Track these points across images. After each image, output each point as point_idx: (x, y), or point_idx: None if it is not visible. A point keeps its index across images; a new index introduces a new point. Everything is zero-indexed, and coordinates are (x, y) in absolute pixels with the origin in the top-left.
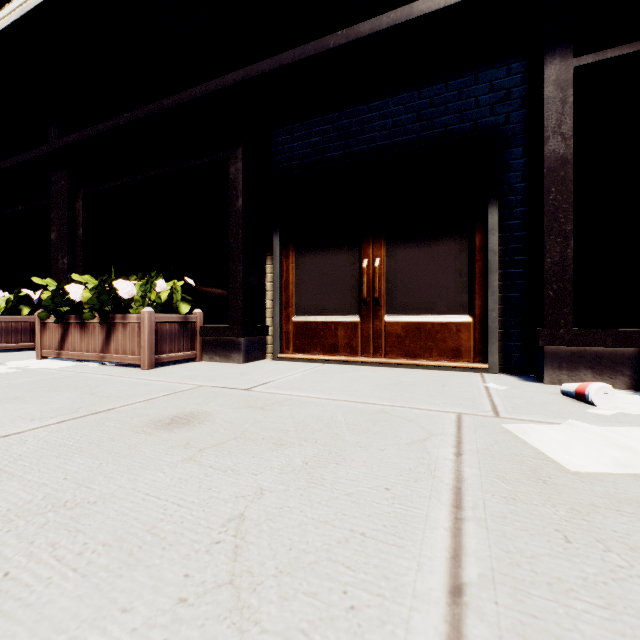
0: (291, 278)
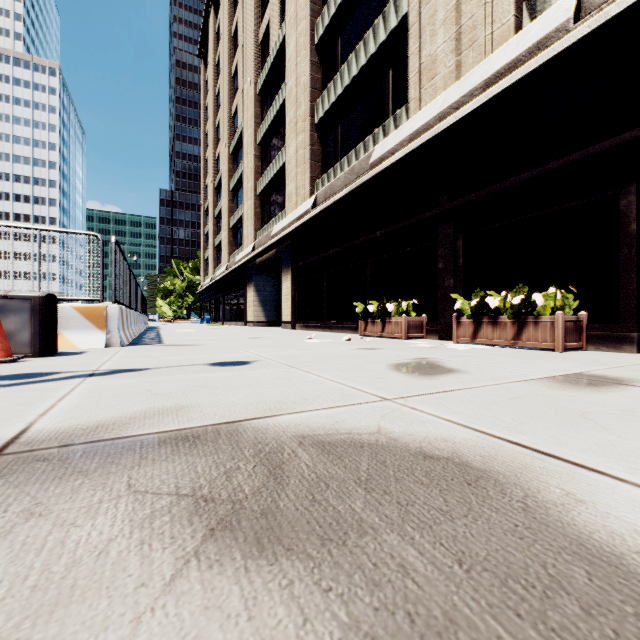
0: None
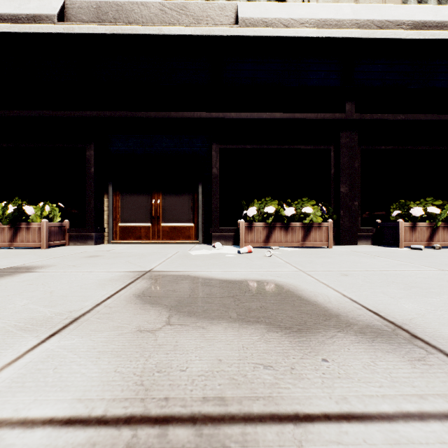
0: (118, 206)
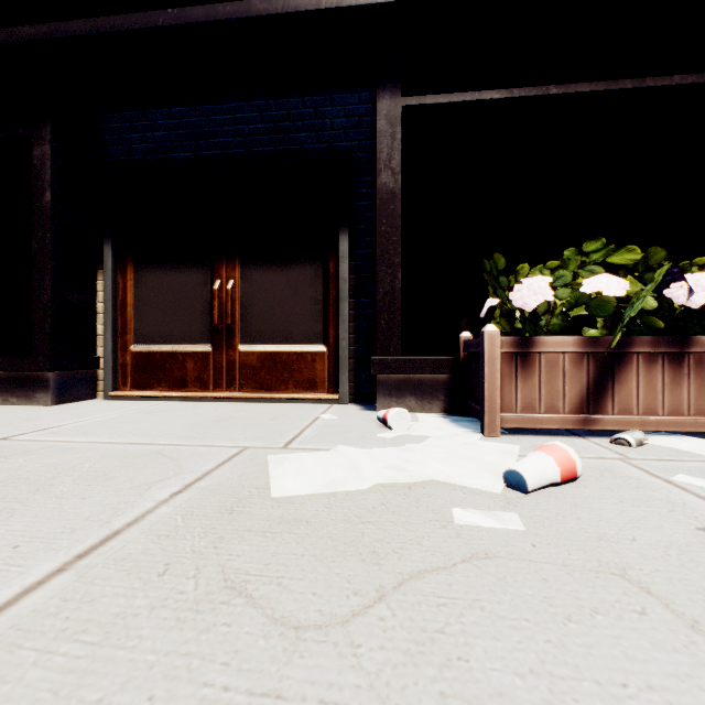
0: (129, 298)
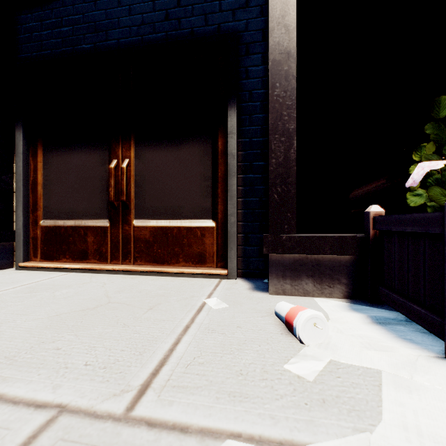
0: (39, 178)
